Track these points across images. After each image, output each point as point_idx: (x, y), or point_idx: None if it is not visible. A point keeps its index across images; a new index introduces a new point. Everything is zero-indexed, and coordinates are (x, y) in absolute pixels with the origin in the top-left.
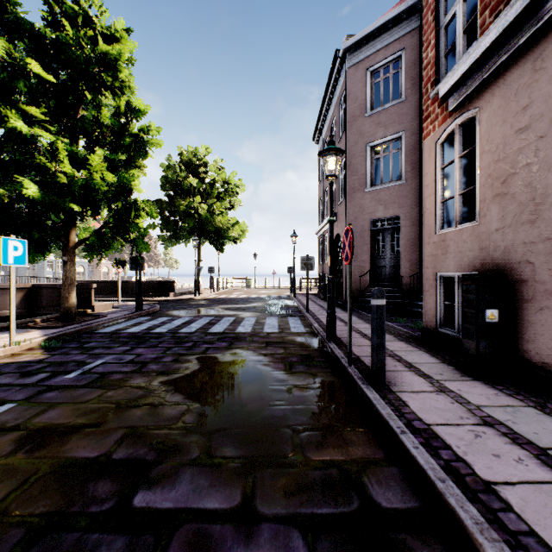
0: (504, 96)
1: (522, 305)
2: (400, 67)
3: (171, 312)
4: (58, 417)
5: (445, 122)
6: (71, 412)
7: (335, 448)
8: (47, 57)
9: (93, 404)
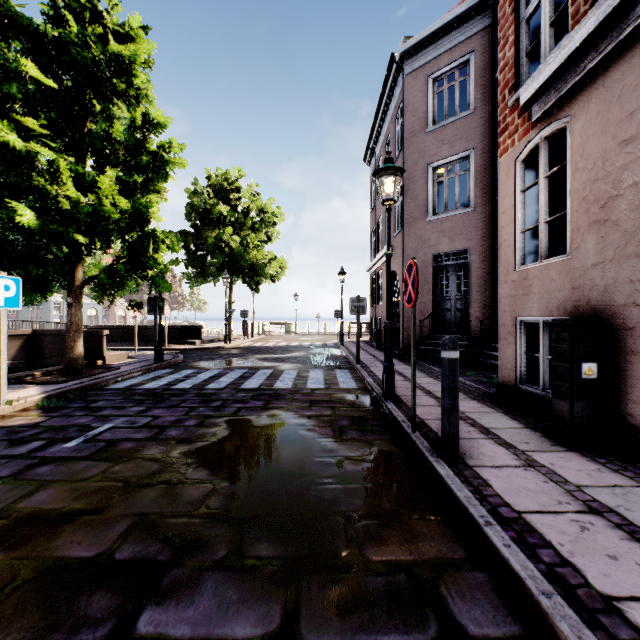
0: (603, 100)
1: (627, 358)
2: (468, 74)
3: (196, 363)
4: (49, 501)
5: (527, 134)
6: (66, 493)
7: (400, 543)
8: (47, 58)
9: (95, 483)
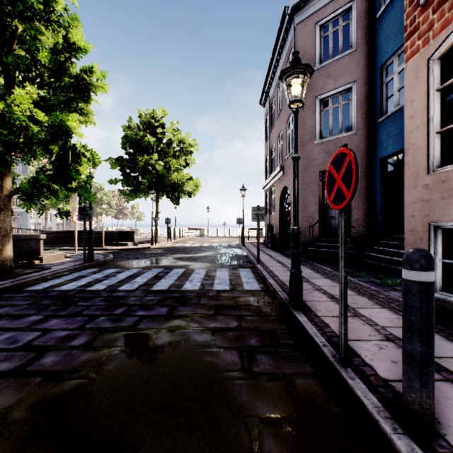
0: None
1: None
2: (350, 18)
3: (122, 263)
4: None
5: (448, 26)
6: None
7: None
8: None
9: None
